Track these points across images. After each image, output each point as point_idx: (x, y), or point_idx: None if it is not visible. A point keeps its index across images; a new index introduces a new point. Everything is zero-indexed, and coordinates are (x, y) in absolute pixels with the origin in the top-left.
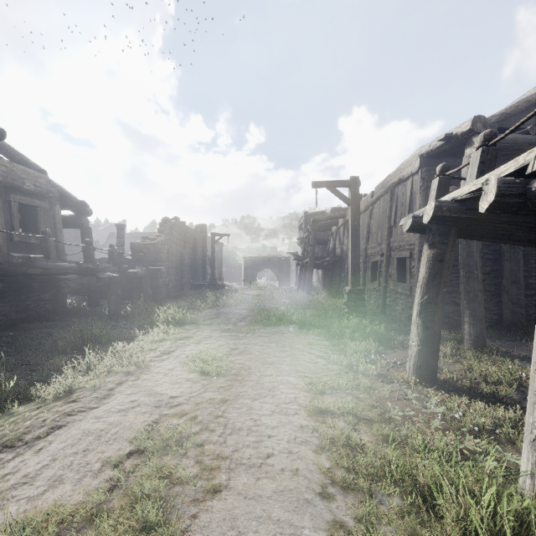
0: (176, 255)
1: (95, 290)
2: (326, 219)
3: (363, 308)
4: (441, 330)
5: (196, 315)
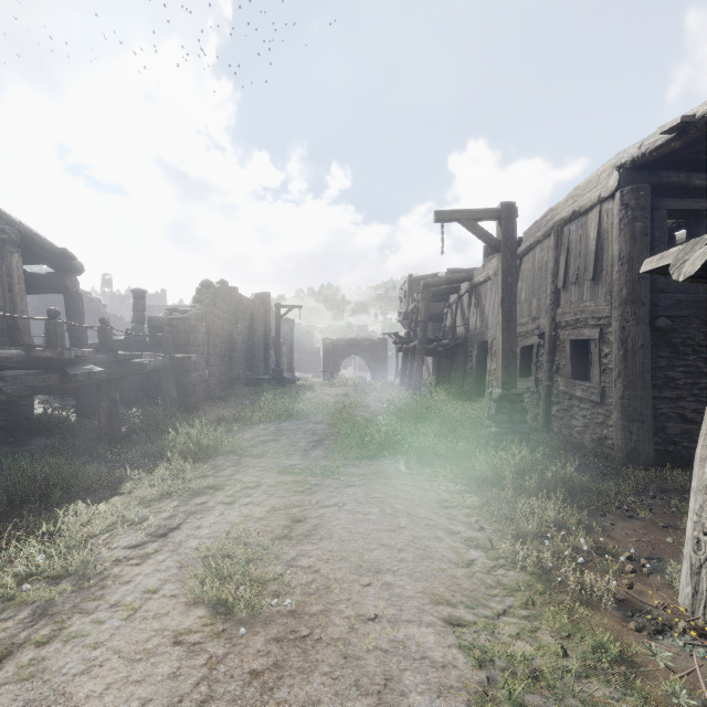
0: (222, 335)
1: (89, 390)
2: (443, 283)
3: (524, 426)
4: (675, 470)
5: (242, 434)
